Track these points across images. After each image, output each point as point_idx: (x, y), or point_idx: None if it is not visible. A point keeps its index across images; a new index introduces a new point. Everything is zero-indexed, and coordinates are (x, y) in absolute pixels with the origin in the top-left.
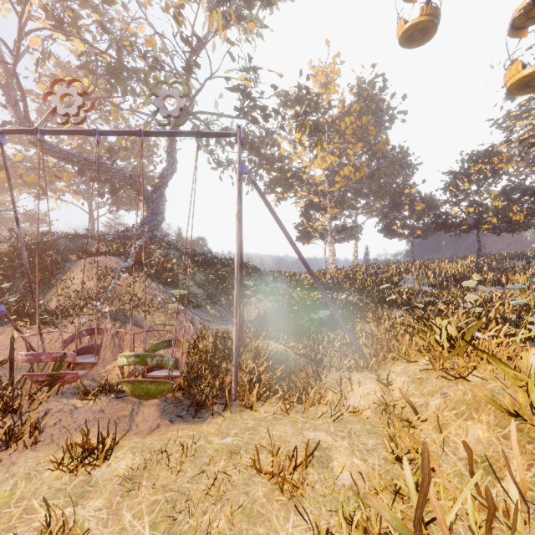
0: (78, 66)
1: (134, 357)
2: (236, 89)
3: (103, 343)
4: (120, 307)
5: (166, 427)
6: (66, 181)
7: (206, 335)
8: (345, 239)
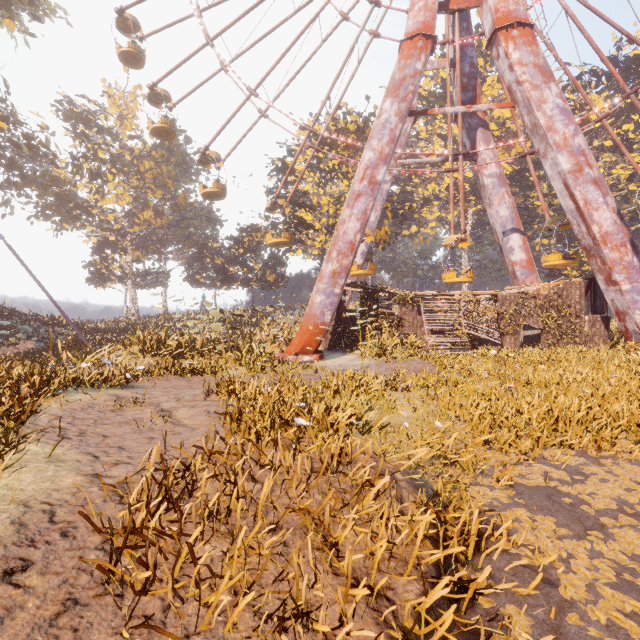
0: None
1: None
2: None
3: None
4: None
5: None
6: None
7: None
8: (150, 285)
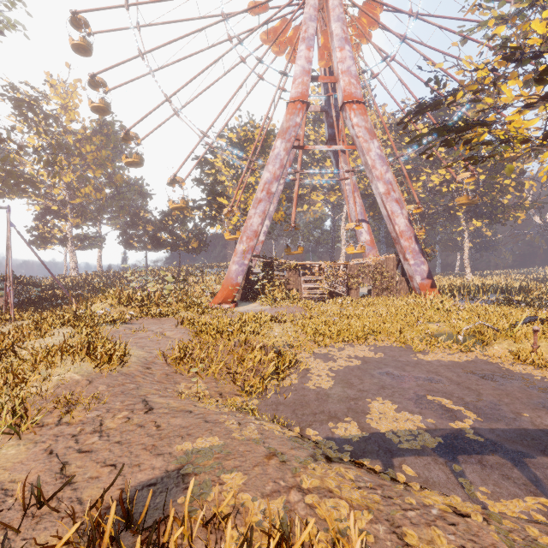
0: None
1: None
2: None
3: None
4: None
5: None
6: None
7: None
8: (88, 247)
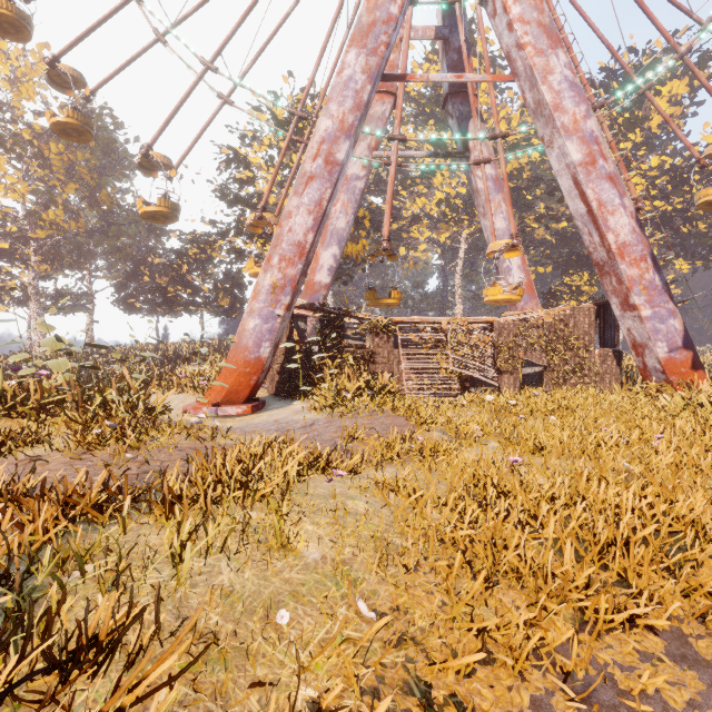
0: None
1: None
2: None
3: None
4: None
5: None
6: None
7: None
8: (66, 310)
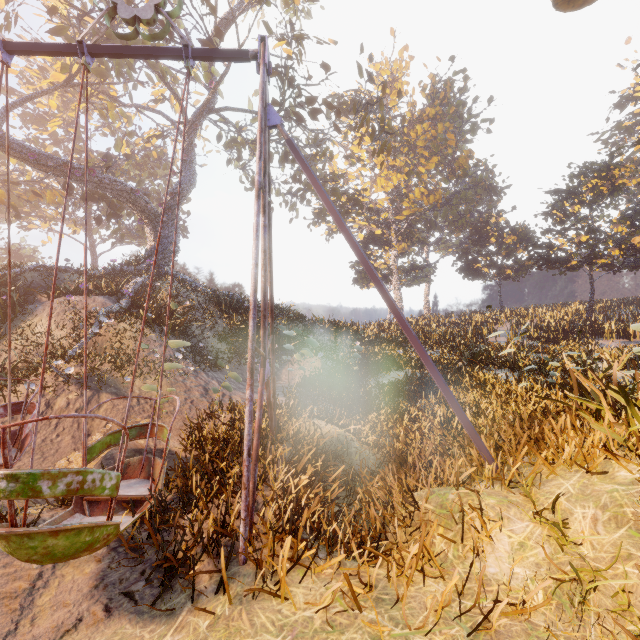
0: (51, 29)
1: (4, 480)
2: (274, 72)
3: (26, 429)
4: (94, 367)
5: (91, 628)
6: (49, 201)
7: (219, 410)
8: (415, 282)
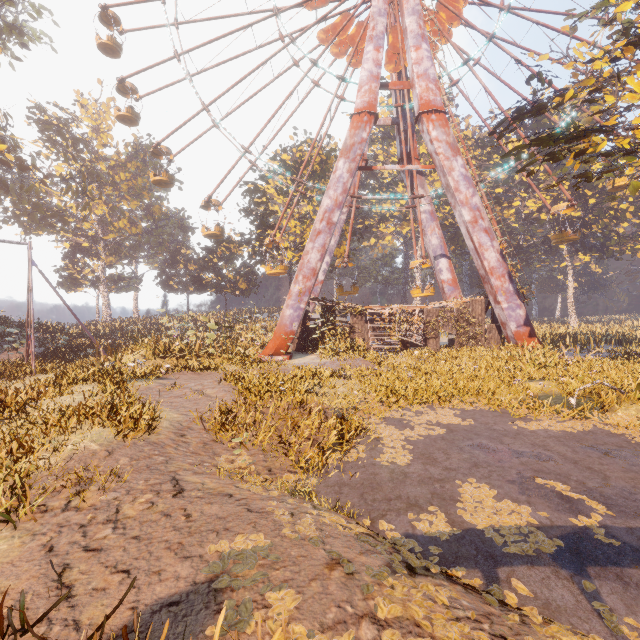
0: None
1: None
2: None
3: None
4: None
5: None
6: None
7: None
8: (123, 289)
